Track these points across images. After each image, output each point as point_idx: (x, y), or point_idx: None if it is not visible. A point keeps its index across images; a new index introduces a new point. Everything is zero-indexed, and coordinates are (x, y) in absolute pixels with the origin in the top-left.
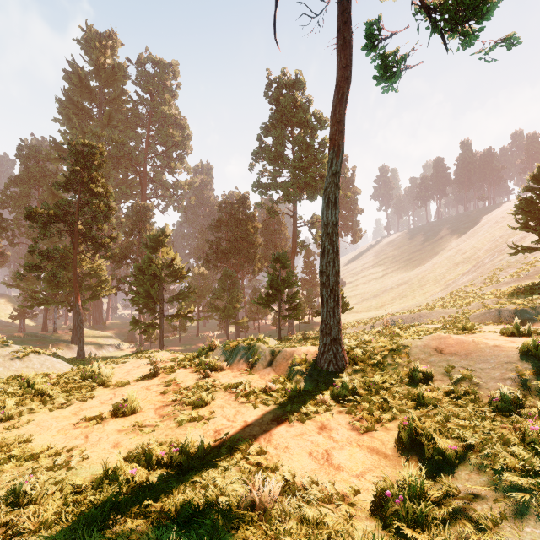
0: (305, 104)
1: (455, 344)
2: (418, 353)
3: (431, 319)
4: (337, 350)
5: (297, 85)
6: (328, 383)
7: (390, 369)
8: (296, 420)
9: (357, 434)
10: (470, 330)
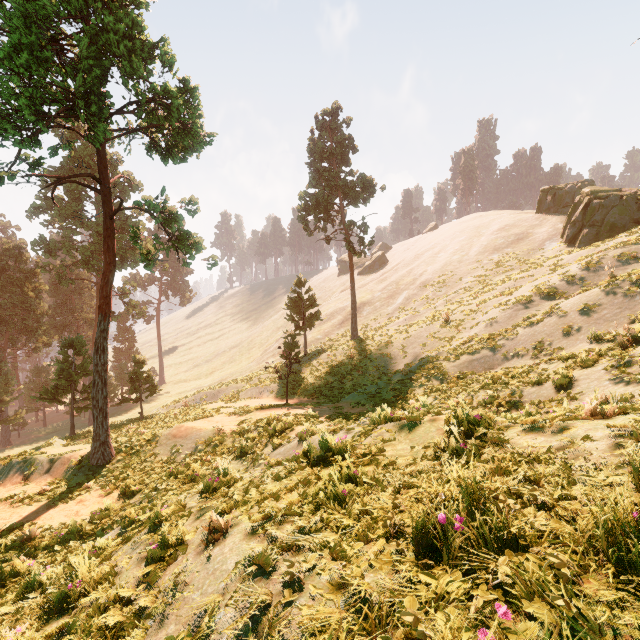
0: (112, 159)
1: (184, 430)
2: (163, 439)
3: (226, 394)
4: (105, 450)
5: None
6: (96, 474)
7: (142, 454)
8: (63, 503)
9: (101, 498)
10: (216, 412)
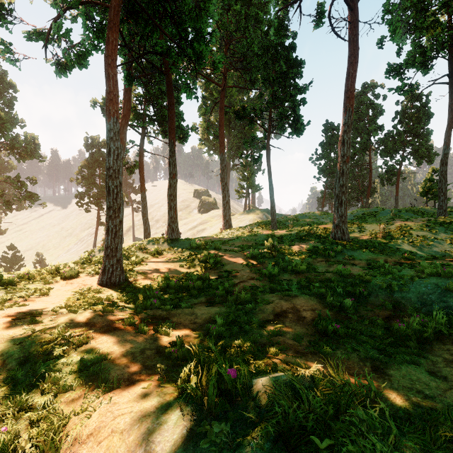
0: None
1: None
2: None
3: None
4: None
5: None
6: None
7: None
8: None
9: None
10: None
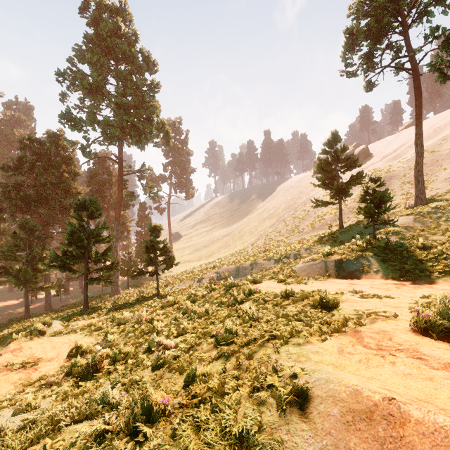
0: (131, 38)
1: None
2: None
3: (256, 270)
4: None
5: (121, 13)
6: None
7: None
8: None
9: None
10: (333, 306)
